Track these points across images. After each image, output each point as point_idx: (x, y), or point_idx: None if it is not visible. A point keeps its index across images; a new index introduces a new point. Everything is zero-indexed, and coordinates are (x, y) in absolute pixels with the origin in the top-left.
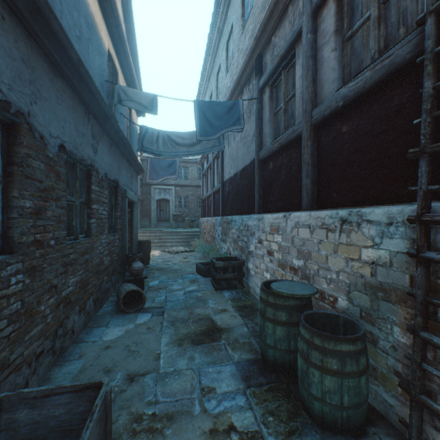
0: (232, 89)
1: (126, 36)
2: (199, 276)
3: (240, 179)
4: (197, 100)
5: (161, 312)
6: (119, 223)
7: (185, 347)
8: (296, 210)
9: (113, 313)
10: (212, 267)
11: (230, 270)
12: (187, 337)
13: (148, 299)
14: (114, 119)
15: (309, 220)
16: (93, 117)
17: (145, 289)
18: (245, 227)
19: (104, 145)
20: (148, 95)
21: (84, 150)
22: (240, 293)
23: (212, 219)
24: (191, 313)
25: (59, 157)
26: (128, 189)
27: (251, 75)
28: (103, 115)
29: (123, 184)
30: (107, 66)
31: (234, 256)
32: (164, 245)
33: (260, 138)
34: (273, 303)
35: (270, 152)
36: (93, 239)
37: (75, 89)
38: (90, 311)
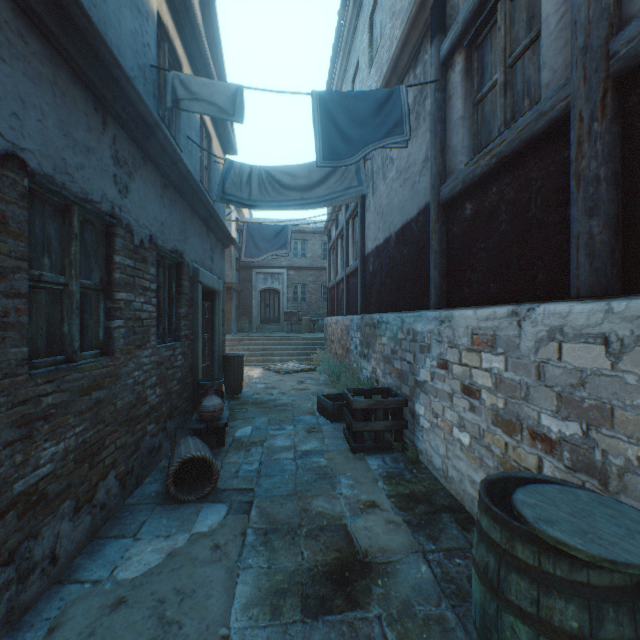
0: (381, 86)
1: (201, 12)
2: (322, 420)
3: (396, 246)
4: (318, 92)
5: (247, 503)
6: (185, 327)
7: (287, 623)
8: (545, 300)
9: (155, 502)
10: (345, 405)
11: (380, 415)
12: (292, 585)
13: (228, 468)
14: (163, 134)
15: (605, 323)
16: (118, 124)
17: (226, 445)
18: (407, 334)
19: (146, 183)
20: (226, 88)
21: (89, 180)
22: (401, 461)
23: (344, 319)
24: (305, 511)
25: (1, 179)
26: (205, 269)
27: (419, 48)
28: (138, 120)
29: (193, 260)
30: (155, 41)
31: (384, 385)
32: (270, 359)
33: (443, 159)
34: (533, 567)
35: (468, 181)
36: (118, 359)
37: (56, 44)
38: (108, 499)
